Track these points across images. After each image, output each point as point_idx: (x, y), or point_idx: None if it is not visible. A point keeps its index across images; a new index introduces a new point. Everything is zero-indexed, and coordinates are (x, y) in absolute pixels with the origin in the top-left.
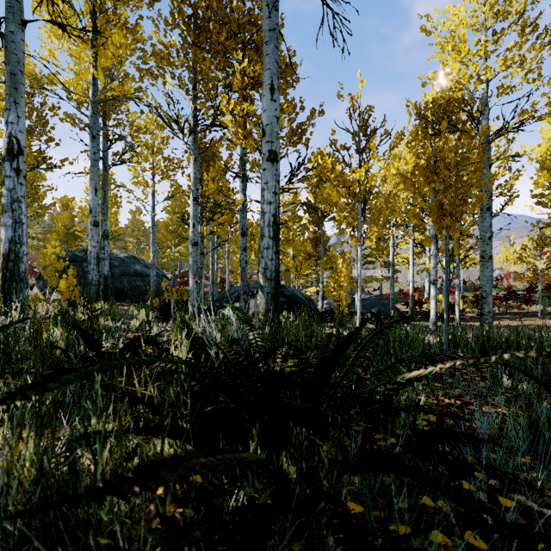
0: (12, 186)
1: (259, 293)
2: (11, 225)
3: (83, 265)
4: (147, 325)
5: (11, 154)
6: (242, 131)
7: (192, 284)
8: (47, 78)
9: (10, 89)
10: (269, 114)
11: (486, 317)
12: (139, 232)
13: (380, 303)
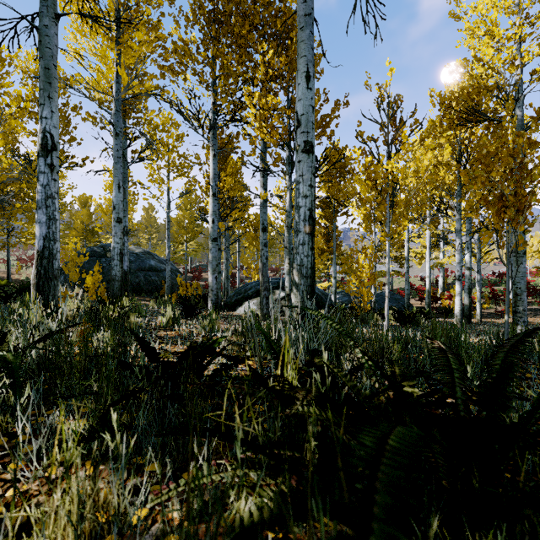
0: (46, 182)
1: (294, 291)
2: (45, 221)
3: (101, 260)
4: (174, 322)
5: (45, 150)
6: (265, 124)
7: (211, 280)
8: (70, 80)
9: (44, 83)
10: (305, 104)
11: (521, 315)
12: (152, 228)
13: (392, 298)
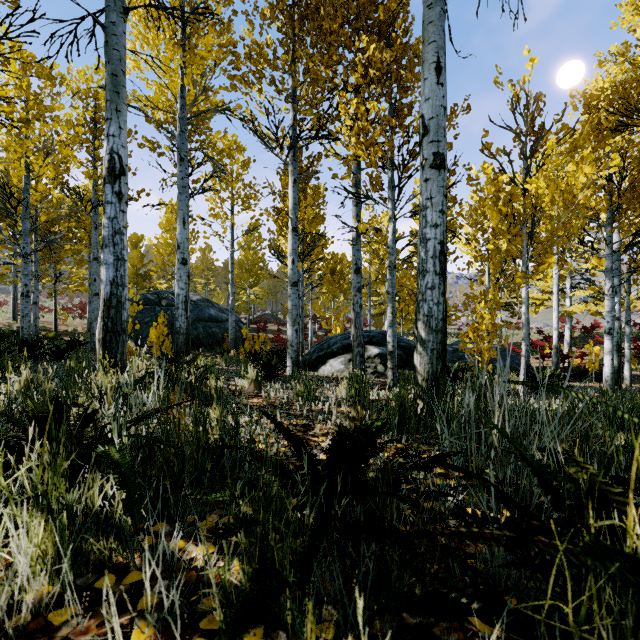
0: (113, 214)
1: (418, 349)
2: (113, 262)
3: (155, 309)
4: (257, 385)
5: (113, 174)
6: (363, 139)
7: (291, 333)
8: None
9: (111, 93)
10: (435, 104)
11: None
12: (209, 271)
13: (504, 356)
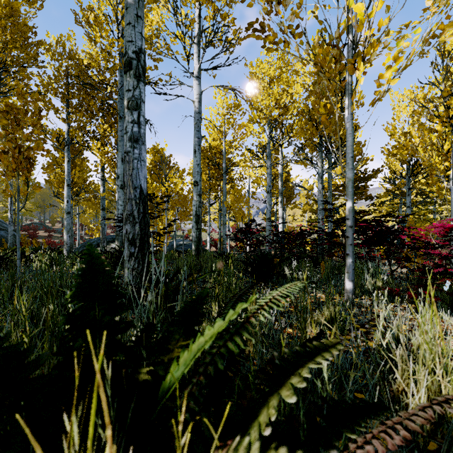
0: None
1: (116, 241)
2: None
3: None
4: None
5: None
6: (104, 157)
7: (66, 237)
8: None
9: None
10: (121, 170)
11: (224, 249)
12: None
13: None
